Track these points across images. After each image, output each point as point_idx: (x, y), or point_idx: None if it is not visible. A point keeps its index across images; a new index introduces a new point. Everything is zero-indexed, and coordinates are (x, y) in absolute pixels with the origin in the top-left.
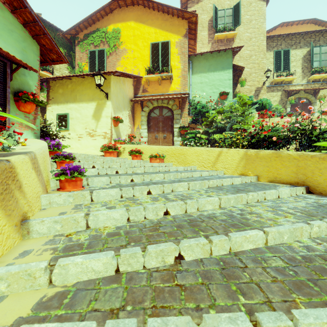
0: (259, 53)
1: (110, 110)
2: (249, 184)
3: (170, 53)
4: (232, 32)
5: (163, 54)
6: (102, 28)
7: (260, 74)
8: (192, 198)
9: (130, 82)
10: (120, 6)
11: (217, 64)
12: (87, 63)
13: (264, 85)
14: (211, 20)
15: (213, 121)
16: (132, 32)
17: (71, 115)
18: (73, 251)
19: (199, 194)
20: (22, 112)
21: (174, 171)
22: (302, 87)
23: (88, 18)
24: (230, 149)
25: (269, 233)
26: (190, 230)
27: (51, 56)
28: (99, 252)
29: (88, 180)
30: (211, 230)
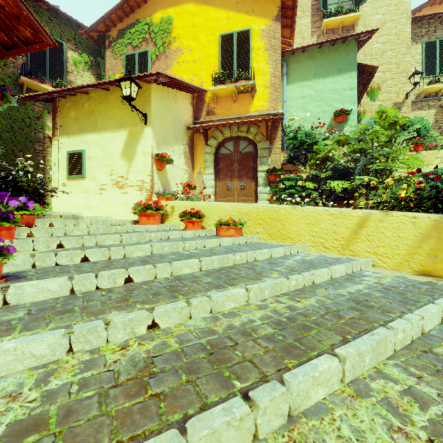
0: (399, 46)
1: (149, 142)
2: None
3: (252, 50)
4: (353, 15)
5: (240, 51)
6: (145, 18)
7: (401, 80)
8: None
9: (187, 98)
10: None
11: (330, 64)
12: (123, 74)
13: (408, 98)
14: None
15: (327, 158)
16: (190, 21)
17: (89, 152)
18: None
19: None
20: None
21: (268, 262)
22: None
23: (123, 3)
24: (391, 213)
25: None
26: None
27: (23, 33)
28: None
29: None
30: None
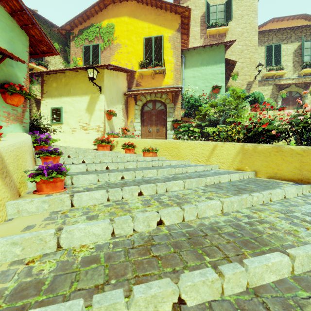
0: (251, 48)
1: (103, 103)
2: (248, 180)
3: (163, 48)
4: (224, 28)
5: (156, 48)
6: (97, 23)
7: (252, 68)
8: (189, 201)
9: (124, 76)
10: (114, 1)
11: (209, 58)
12: (82, 58)
13: (256, 79)
14: (203, 16)
15: (206, 114)
16: (126, 27)
17: (65, 108)
18: (24, 299)
19: (197, 196)
20: (9, 104)
21: (168, 166)
22: (293, 81)
23: (83, 13)
24: (226, 143)
25: (295, 258)
26: (192, 252)
27: (42, 48)
28: (62, 303)
29: (72, 179)
30: (218, 252)
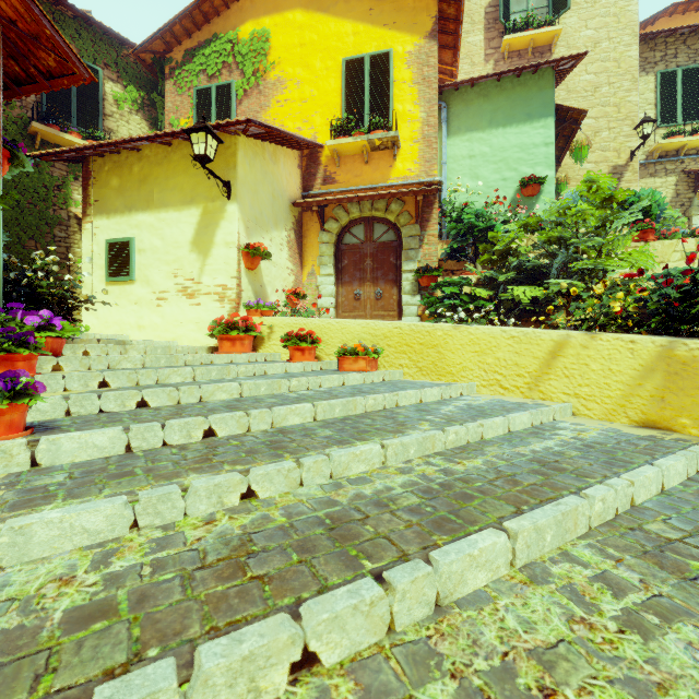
0: (620, 78)
1: (235, 226)
2: None
3: (394, 83)
4: (549, 30)
5: (375, 85)
6: (227, 32)
7: (623, 131)
8: None
9: (292, 157)
10: None
11: (513, 106)
12: (192, 118)
13: (634, 159)
14: (493, 5)
15: (508, 251)
16: (298, 37)
17: (140, 242)
18: None
19: (631, 694)
20: None
21: (415, 409)
22: None
23: (193, 8)
24: (600, 336)
25: None
26: None
27: (43, 62)
28: None
29: None
30: None
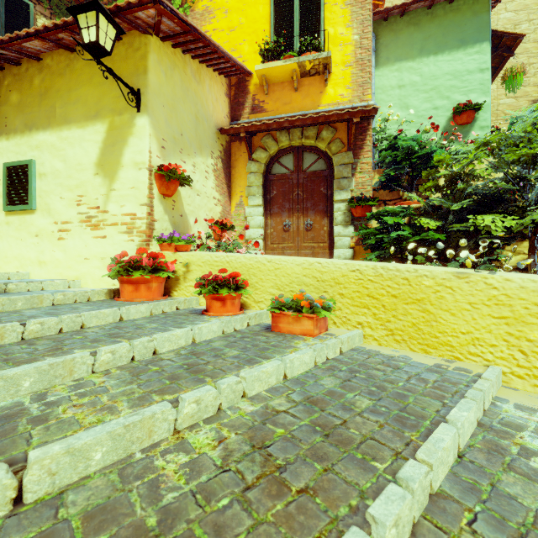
0: None
1: (145, 142)
2: None
3: (324, 5)
4: None
5: (305, 8)
6: None
7: None
8: None
9: (219, 83)
10: None
11: (445, 32)
12: None
13: None
14: None
15: (459, 176)
16: None
17: (41, 165)
18: None
19: None
20: None
21: (502, 535)
22: None
23: None
24: None
25: None
26: None
27: None
28: None
29: None
30: None
